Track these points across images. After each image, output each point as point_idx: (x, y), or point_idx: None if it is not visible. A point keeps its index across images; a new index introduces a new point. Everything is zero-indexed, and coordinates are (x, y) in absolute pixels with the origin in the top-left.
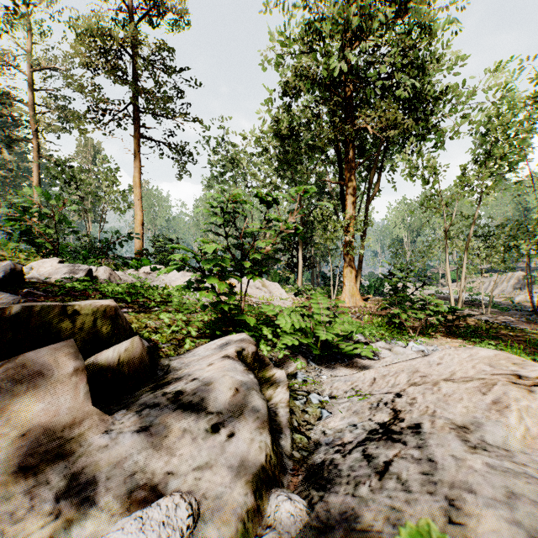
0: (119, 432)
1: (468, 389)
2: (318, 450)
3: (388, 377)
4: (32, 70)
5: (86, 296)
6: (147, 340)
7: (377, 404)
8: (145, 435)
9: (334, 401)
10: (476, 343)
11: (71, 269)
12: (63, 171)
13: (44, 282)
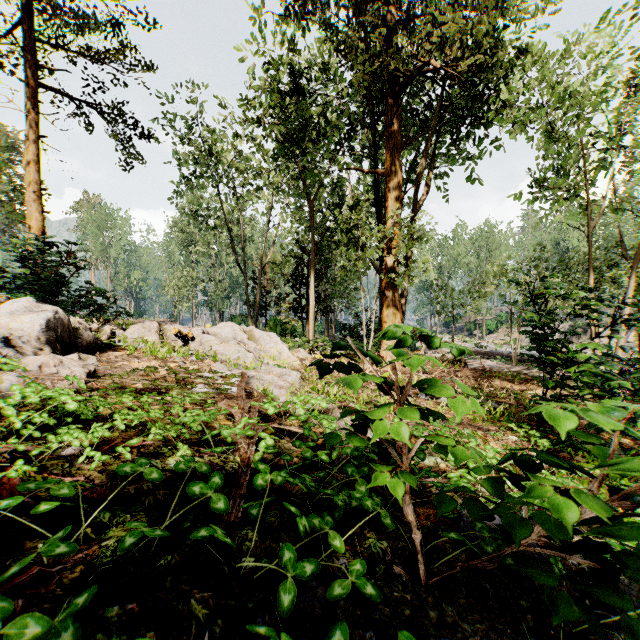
0: None
1: None
2: None
3: None
4: None
5: None
6: None
7: None
8: None
9: None
10: None
11: None
12: None
13: None
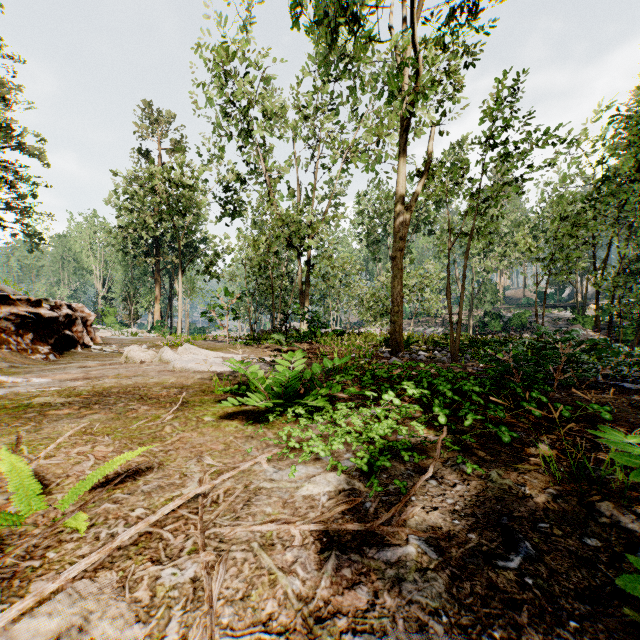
0: None
1: None
2: None
3: None
4: None
5: None
6: None
7: None
8: None
9: None
10: None
11: None
12: None
13: None
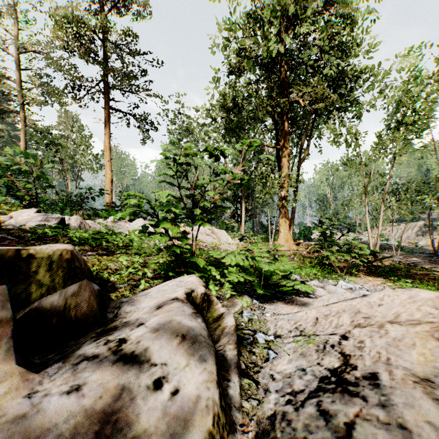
0: (44, 395)
1: (417, 333)
2: (267, 397)
3: (331, 317)
4: (20, 53)
5: (55, 241)
6: (106, 281)
7: (324, 346)
8: (80, 393)
9: (280, 340)
10: (393, 281)
11: (45, 218)
12: (45, 137)
13: (19, 228)
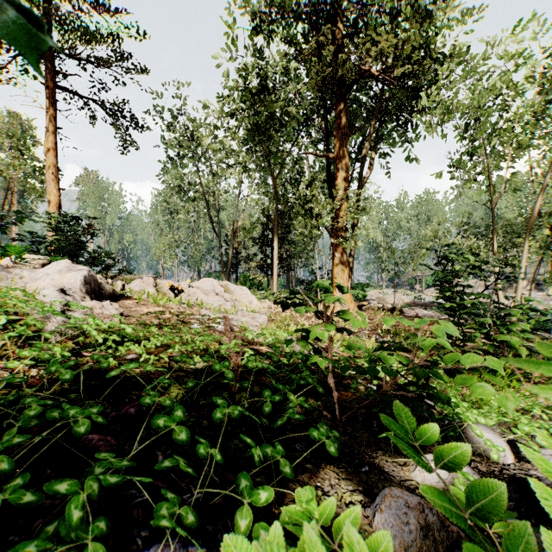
0: None
1: None
2: None
3: None
4: None
5: None
6: None
7: None
8: None
9: None
10: None
11: None
12: None
13: None
